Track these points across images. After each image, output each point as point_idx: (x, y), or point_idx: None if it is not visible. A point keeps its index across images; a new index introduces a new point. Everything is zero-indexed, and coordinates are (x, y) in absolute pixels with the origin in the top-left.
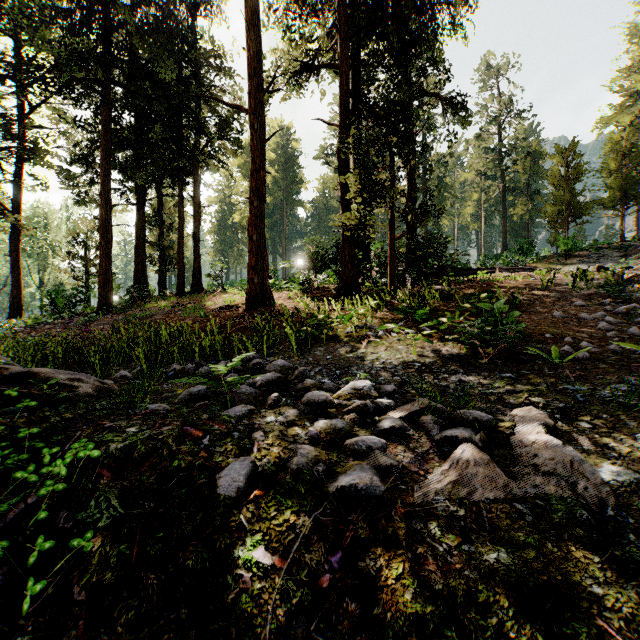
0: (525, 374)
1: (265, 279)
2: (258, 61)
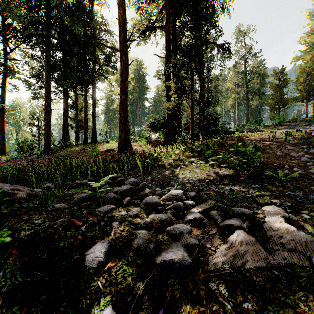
0: (265, 185)
1: (127, 136)
2: (124, 25)
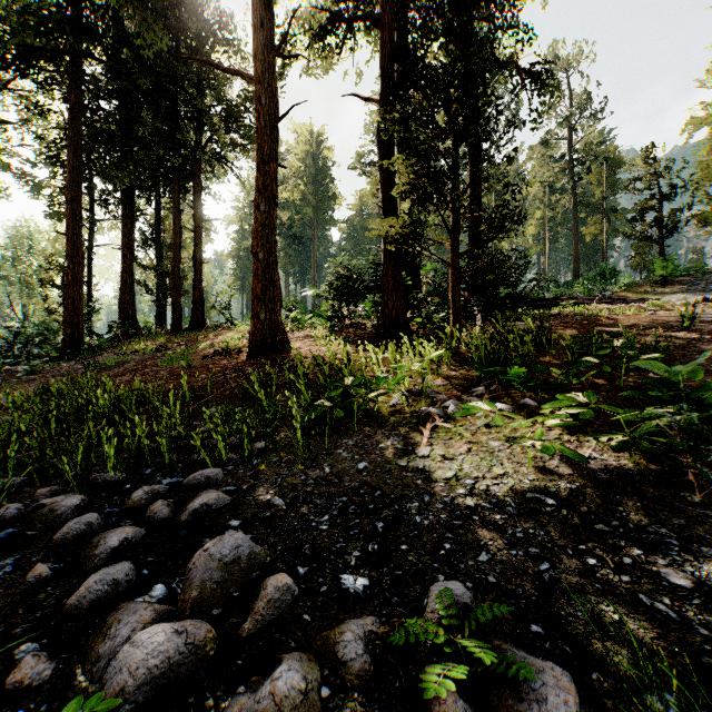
0: None
1: (276, 313)
2: (266, 9)
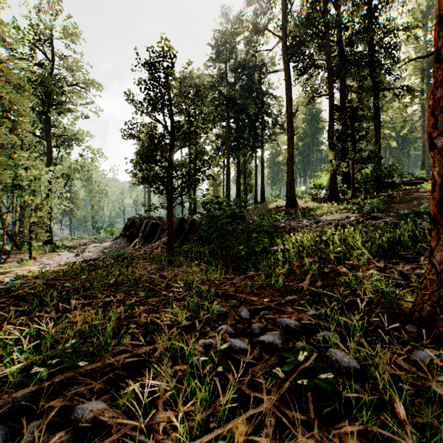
0: None
1: (293, 195)
2: (290, 104)
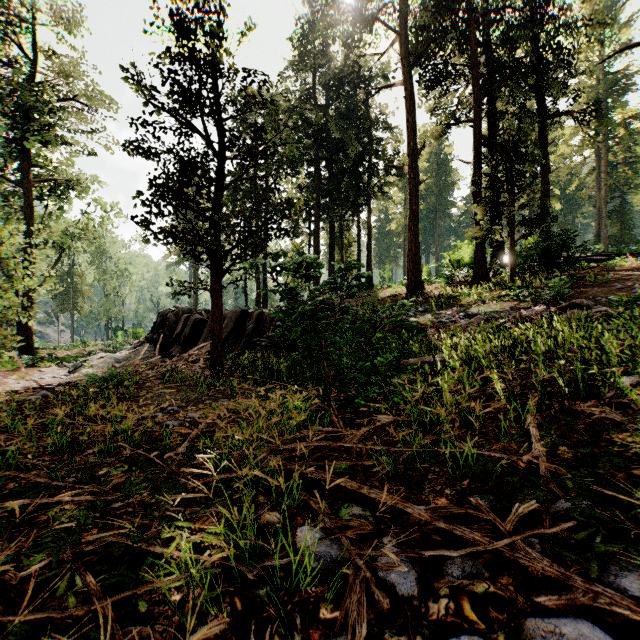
0: None
1: (419, 276)
2: (414, 134)
